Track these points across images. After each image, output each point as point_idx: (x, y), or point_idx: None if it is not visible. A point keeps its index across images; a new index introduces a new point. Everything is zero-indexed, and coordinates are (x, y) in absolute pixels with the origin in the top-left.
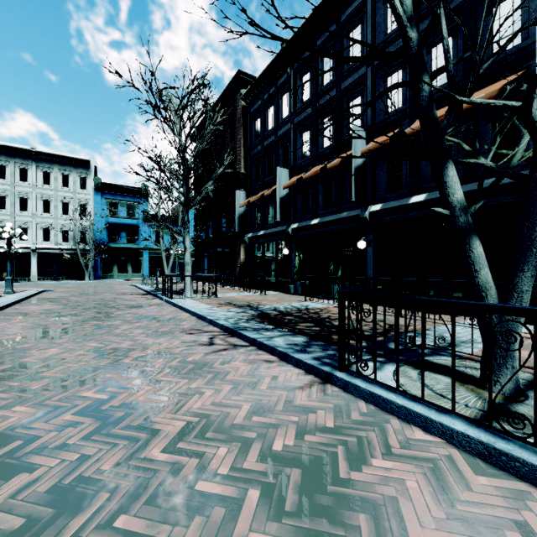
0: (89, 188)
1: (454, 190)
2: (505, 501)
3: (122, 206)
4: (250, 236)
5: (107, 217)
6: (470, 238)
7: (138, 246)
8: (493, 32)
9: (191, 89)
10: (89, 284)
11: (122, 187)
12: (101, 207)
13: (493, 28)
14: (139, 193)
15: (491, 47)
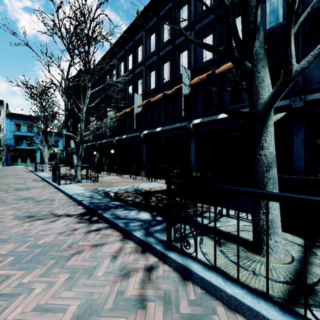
0: (2, 115)
1: (71, 145)
2: (48, 189)
3: (23, 126)
4: (85, 145)
5: (14, 132)
6: (73, 154)
7: (33, 147)
8: (138, 88)
9: (44, 89)
10: (2, 168)
11: (24, 115)
12: (11, 126)
13: (138, 87)
14: (34, 119)
15: (138, 92)
